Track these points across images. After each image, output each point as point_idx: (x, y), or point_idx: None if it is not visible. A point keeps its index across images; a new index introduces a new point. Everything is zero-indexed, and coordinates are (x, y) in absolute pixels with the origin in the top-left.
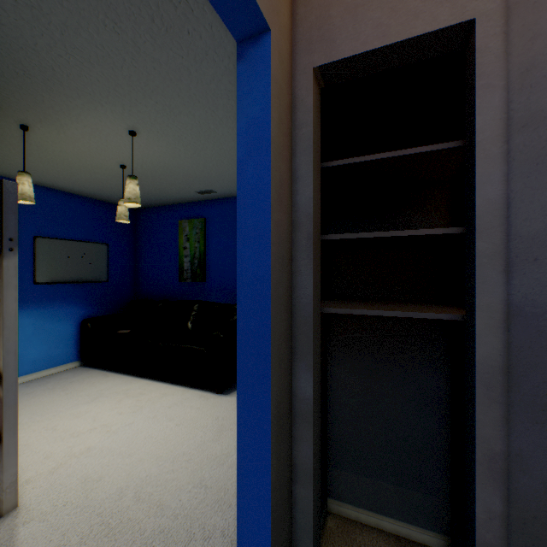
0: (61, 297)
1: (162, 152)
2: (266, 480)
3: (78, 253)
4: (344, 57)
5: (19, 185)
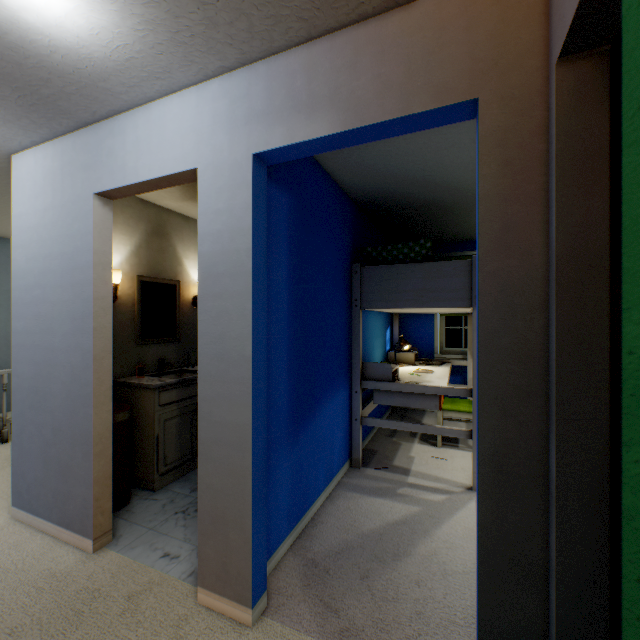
0: None
1: None
2: (477, 512)
3: None
4: (567, 30)
5: None
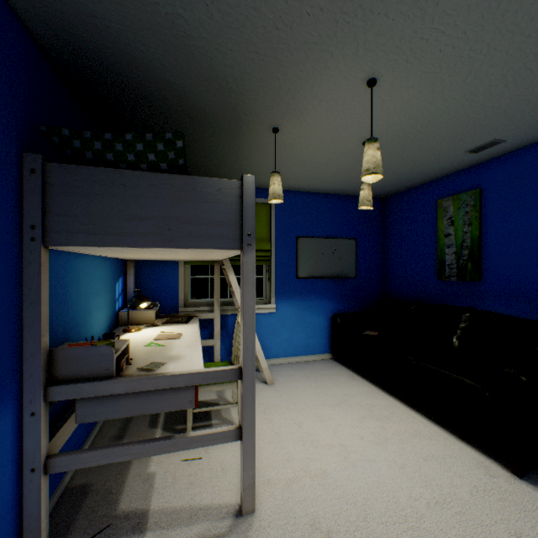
0: (316, 291)
1: (413, 98)
2: None
3: (329, 249)
4: None
5: (270, 185)
